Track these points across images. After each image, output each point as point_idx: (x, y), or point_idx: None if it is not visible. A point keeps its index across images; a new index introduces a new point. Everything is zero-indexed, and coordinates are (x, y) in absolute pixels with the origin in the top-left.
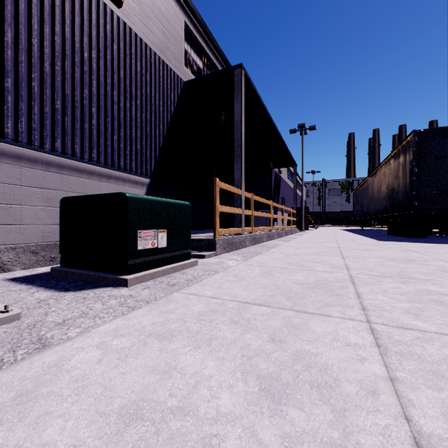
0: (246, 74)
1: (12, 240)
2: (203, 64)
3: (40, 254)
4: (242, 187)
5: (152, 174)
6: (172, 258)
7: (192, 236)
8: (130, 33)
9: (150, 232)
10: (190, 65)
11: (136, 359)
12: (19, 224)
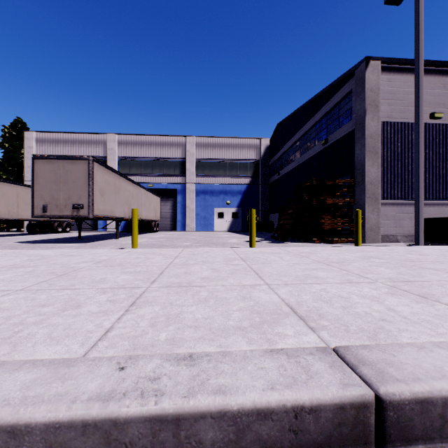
0: None
1: (400, 232)
2: None
3: (407, 238)
4: None
5: None
6: None
7: None
8: (445, 126)
9: None
10: None
11: None
12: (402, 227)
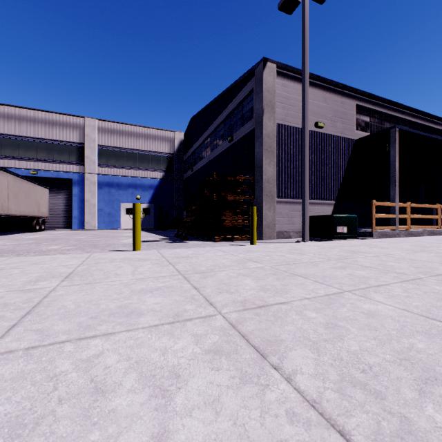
0: (400, 129)
1: (292, 229)
2: (369, 118)
3: (298, 234)
4: (396, 201)
5: (336, 198)
6: (348, 237)
7: (360, 230)
8: (326, 136)
9: (340, 227)
10: (359, 126)
11: (345, 242)
12: (294, 224)
